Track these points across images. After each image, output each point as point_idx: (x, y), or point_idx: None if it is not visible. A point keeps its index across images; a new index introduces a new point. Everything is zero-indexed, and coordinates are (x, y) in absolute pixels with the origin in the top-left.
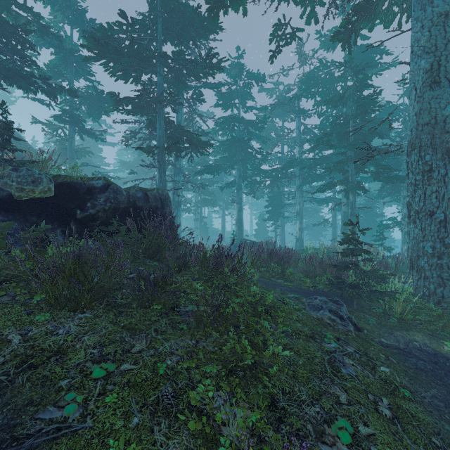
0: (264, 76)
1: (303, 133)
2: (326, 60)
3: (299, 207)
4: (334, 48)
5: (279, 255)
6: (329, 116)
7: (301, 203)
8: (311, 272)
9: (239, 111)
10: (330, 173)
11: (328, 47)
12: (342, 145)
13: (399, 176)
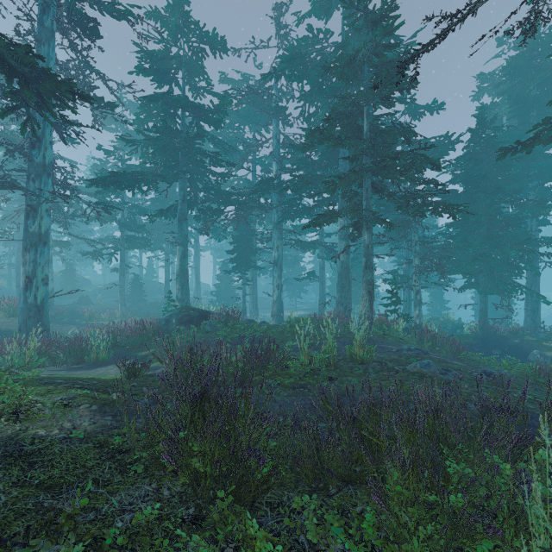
0: (225, 41)
1: (283, 144)
2: (318, 28)
3: (278, 254)
4: (328, 15)
5: (231, 401)
6: (320, 119)
7: (281, 248)
8: (335, 468)
9: (183, 91)
10: (333, 192)
11: (320, 11)
12: (355, 142)
13: (442, 202)
